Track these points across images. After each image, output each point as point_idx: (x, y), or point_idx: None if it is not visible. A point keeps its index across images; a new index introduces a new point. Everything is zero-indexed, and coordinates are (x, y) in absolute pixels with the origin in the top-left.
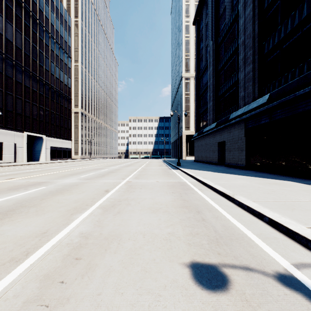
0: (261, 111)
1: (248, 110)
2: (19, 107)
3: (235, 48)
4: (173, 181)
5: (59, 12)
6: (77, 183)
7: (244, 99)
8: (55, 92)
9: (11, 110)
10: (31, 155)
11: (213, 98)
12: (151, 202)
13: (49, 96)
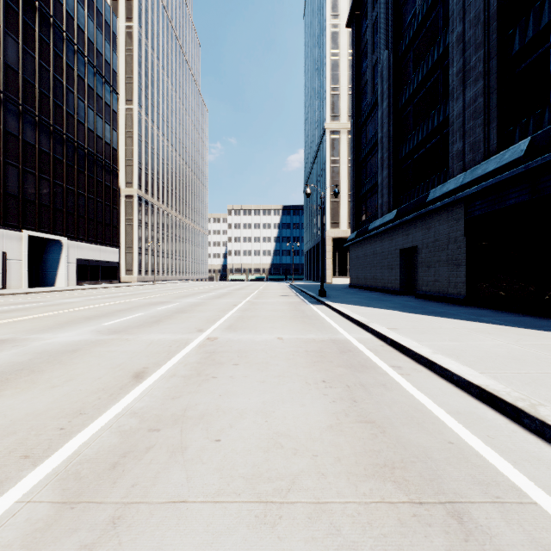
0: (510, 176)
1: (474, 177)
2: (13, 182)
3: (440, 56)
4: (318, 336)
5: (94, 7)
6: (79, 344)
7: (463, 157)
8: (87, 156)
9: None
10: (39, 275)
11: (389, 162)
12: (260, 435)
13: (75, 163)
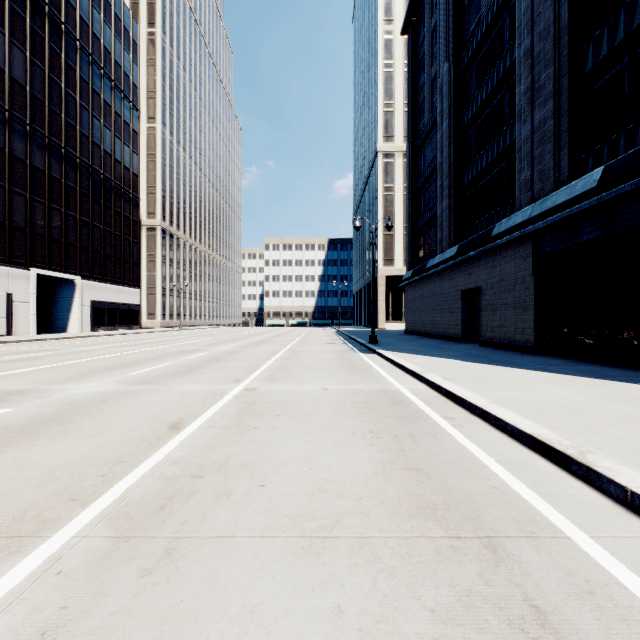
0: (582, 209)
1: (544, 210)
2: (20, 213)
3: (506, 72)
4: (367, 387)
5: (111, 11)
6: (106, 395)
7: (531, 187)
8: (103, 183)
9: (1, 220)
10: (48, 320)
11: (449, 191)
12: (304, 481)
13: (90, 191)
